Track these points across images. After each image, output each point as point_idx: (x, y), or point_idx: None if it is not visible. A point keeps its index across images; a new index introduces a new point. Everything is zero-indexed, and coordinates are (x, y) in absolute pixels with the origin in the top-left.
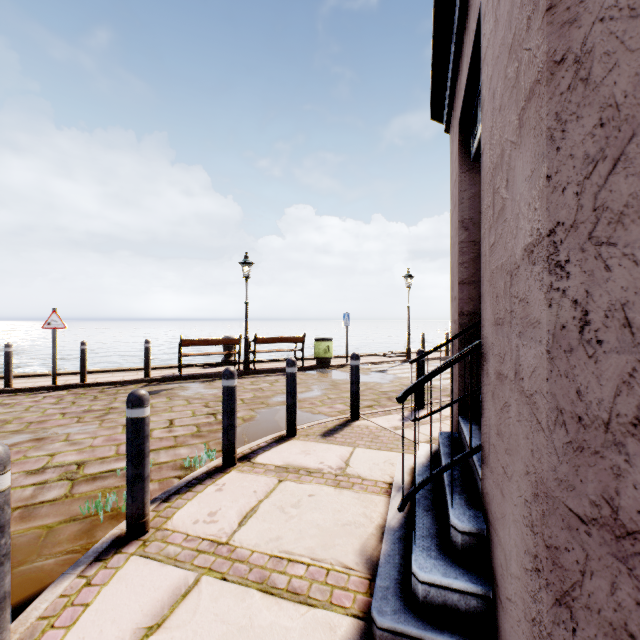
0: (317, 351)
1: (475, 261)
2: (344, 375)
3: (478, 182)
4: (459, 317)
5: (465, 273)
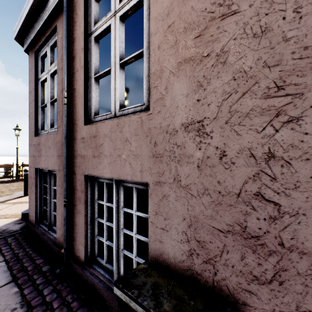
0: None
1: None
2: None
3: None
4: None
5: None
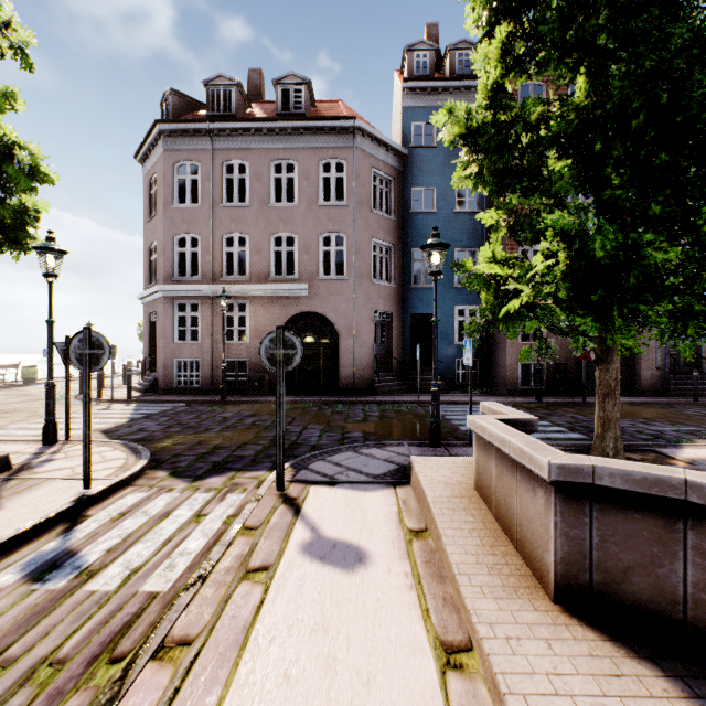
0: (27, 374)
1: (153, 341)
2: (60, 385)
3: (153, 326)
4: (149, 352)
5: (151, 343)
